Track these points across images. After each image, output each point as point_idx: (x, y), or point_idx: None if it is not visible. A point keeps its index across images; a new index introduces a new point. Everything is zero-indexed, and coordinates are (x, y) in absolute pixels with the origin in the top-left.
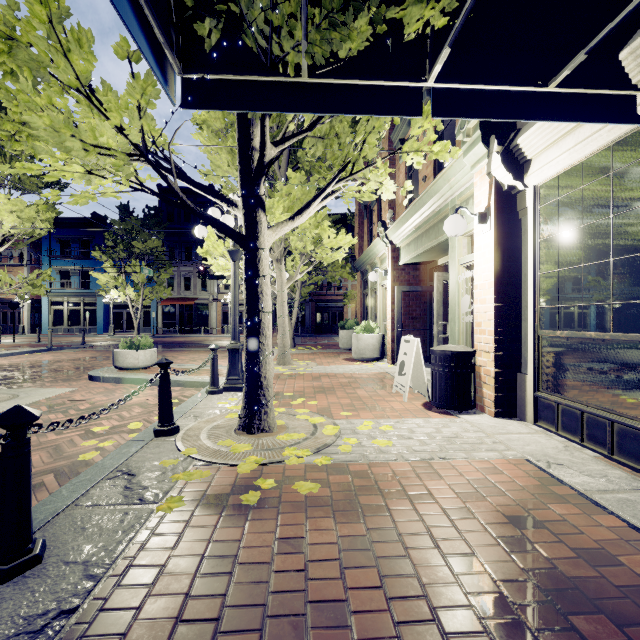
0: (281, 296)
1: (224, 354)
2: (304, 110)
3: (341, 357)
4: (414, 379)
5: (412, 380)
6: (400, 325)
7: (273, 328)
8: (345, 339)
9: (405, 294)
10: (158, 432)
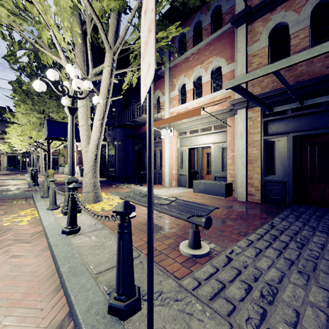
0: (42, 157)
1: (8, 176)
2: (60, 141)
3: (60, 174)
4: (78, 174)
5: (78, 174)
6: (78, 165)
7: (17, 168)
8: (61, 170)
9: (80, 157)
10: (32, 180)
